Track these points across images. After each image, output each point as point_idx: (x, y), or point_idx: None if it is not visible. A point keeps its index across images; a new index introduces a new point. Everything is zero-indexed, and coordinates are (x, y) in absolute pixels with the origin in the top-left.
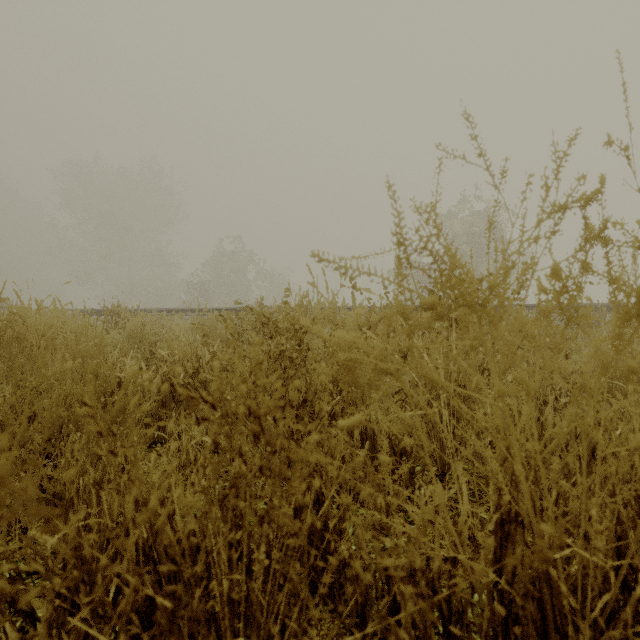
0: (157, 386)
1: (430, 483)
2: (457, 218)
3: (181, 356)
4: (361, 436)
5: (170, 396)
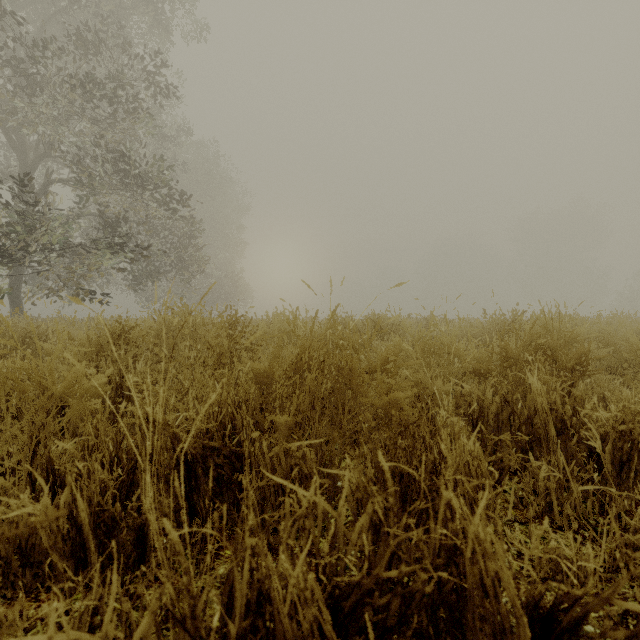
0: None
1: None
2: None
3: None
4: None
5: None
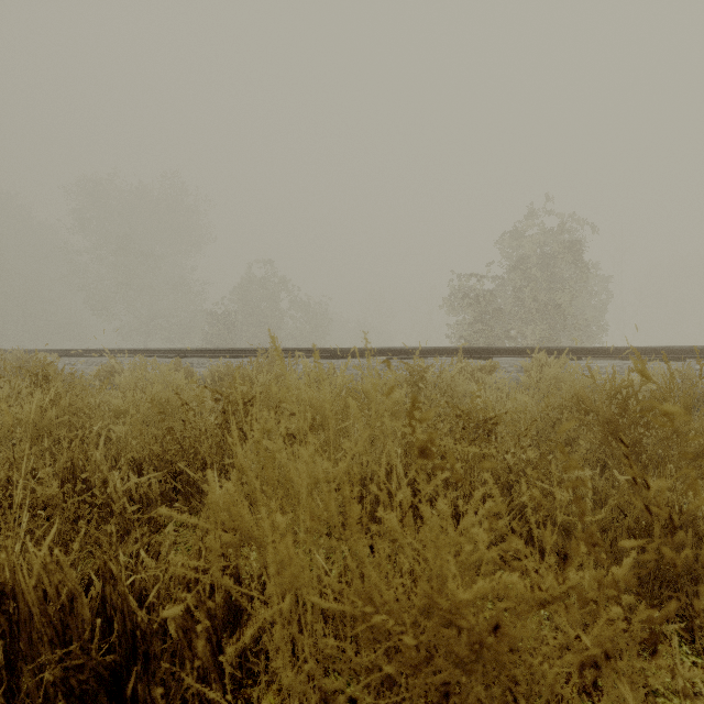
0: None
1: None
2: (524, 236)
3: None
4: None
5: None
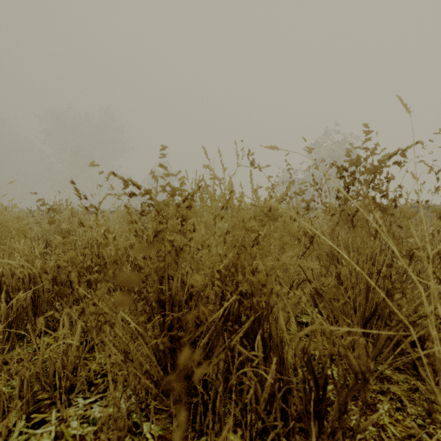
0: (51, 272)
1: (350, 401)
2: (322, 146)
3: (84, 242)
4: (263, 340)
5: (66, 282)
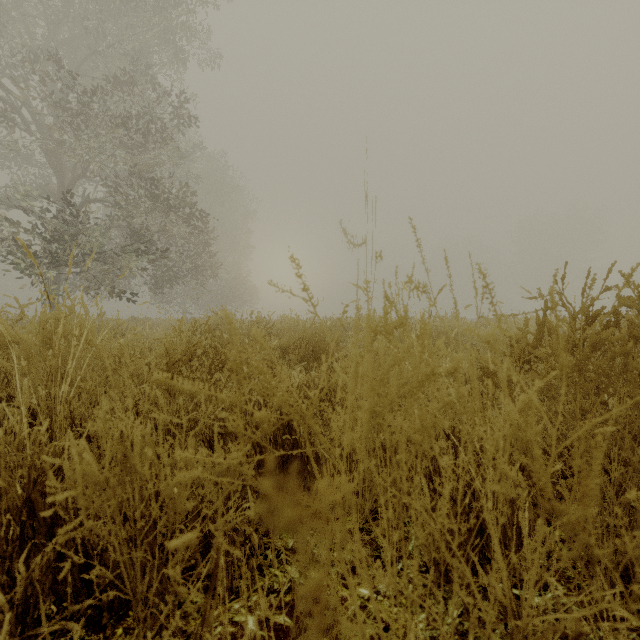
0: None
1: None
2: None
3: None
4: None
5: None
